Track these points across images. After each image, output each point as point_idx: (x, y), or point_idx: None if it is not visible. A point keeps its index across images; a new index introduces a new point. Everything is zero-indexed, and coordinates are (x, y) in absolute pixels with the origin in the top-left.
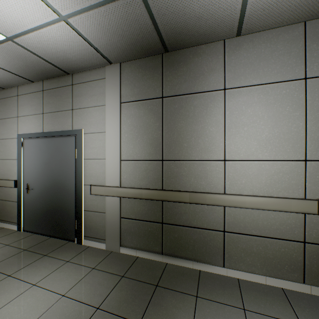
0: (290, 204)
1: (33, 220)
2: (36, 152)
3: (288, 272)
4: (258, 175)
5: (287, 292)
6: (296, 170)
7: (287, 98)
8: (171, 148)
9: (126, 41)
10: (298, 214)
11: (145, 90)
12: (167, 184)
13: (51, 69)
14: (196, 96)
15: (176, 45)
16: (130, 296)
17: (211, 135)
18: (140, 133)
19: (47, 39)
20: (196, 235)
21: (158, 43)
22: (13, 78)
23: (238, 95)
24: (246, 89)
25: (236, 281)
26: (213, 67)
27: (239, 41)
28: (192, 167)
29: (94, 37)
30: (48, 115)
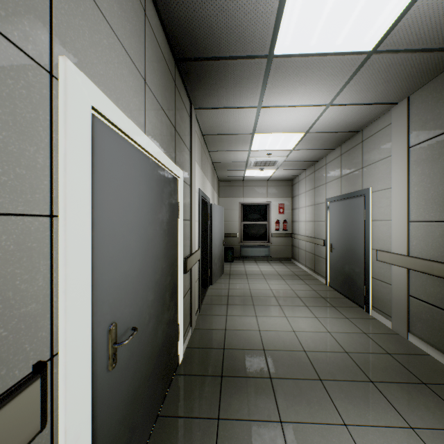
0: None
1: (334, 277)
2: (336, 214)
3: None
4: None
5: None
6: None
7: None
8: None
9: (395, 81)
10: None
11: (440, 121)
12: None
13: (341, 135)
14: None
15: None
16: (380, 366)
17: None
18: (433, 183)
19: (326, 121)
20: None
21: (443, 54)
22: (319, 152)
23: None
24: None
25: None
26: None
27: None
28: None
29: (359, 99)
30: (344, 178)
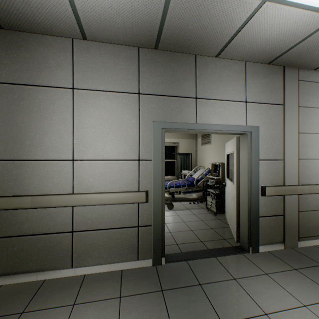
0: (127, 197)
1: None
2: None
3: (127, 254)
4: (104, 173)
5: (124, 272)
6: (133, 168)
7: (126, 107)
8: (9, 146)
9: None
10: (134, 204)
11: None
12: (3, 189)
13: None
14: (41, 90)
15: (11, 24)
16: None
17: (59, 134)
18: None
19: None
20: (41, 242)
21: None
22: None
23: (86, 97)
24: (94, 93)
25: (82, 278)
26: (61, 62)
27: (87, 45)
28: (37, 168)
29: None
30: None
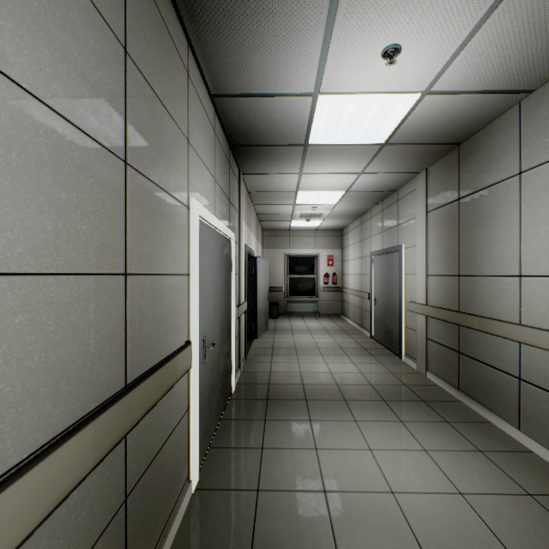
0: None
1: (377, 330)
2: (378, 268)
3: None
4: None
5: None
6: None
7: None
8: (466, 261)
9: (410, 160)
10: None
11: (444, 194)
12: (462, 305)
13: (379, 193)
14: (488, 191)
15: (461, 137)
16: (395, 392)
17: (504, 241)
18: (440, 244)
19: (362, 183)
20: (488, 375)
21: (440, 146)
22: (363, 206)
23: (535, 178)
24: (547, 166)
25: (522, 449)
26: (506, 145)
27: (536, 96)
28: (485, 285)
29: (386, 170)
30: (385, 233)
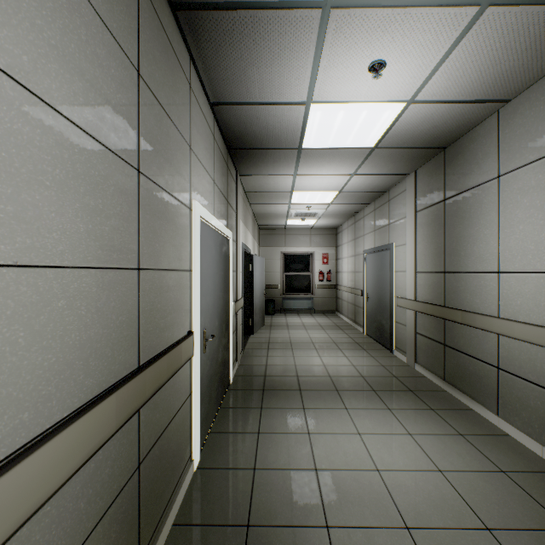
0: None
1: (369, 325)
2: (371, 265)
3: None
4: (535, 294)
5: None
6: None
7: None
8: (451, 258)
9: (400, 162)
10: None
11: (431, 195)
12: (448, 300)
13: (371, 194)
14: (471, 193)
15: (446, 142)
16: (384, 383)
17: (484, 240)
18: (428, 243)
19: (354, 184)
20: (471, 365)
21: (426, 150)
22: (356, 206)
23: (511, 181)
24: (522, 170)
25: (500, 433)
26: (486, 150)
27: (513, 106)
28: (468, 281)
29: (376, 171)
30: (377, 232)
